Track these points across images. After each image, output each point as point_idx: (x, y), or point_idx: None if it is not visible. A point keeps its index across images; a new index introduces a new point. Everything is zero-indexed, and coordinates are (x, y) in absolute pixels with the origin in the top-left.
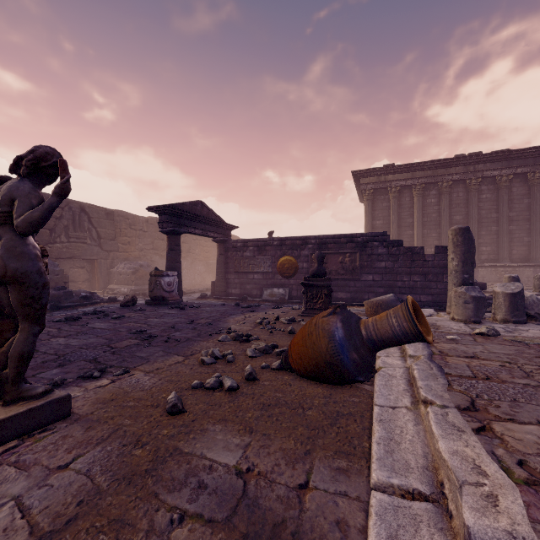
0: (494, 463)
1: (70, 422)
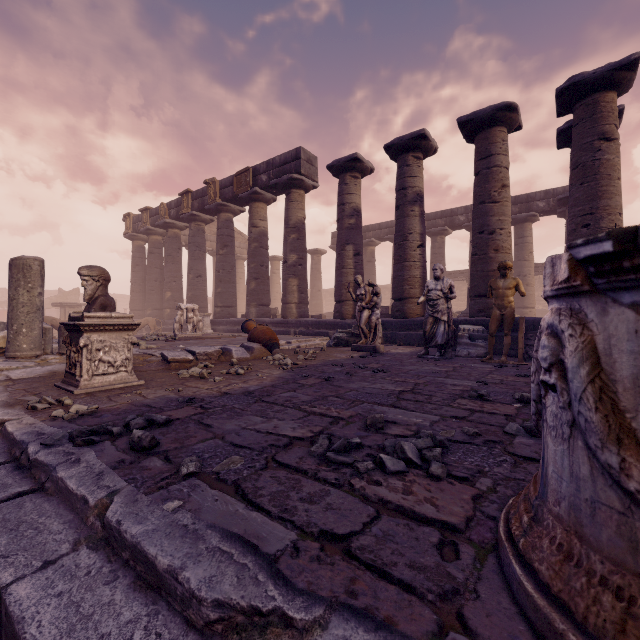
0: None
1: (350, 350)
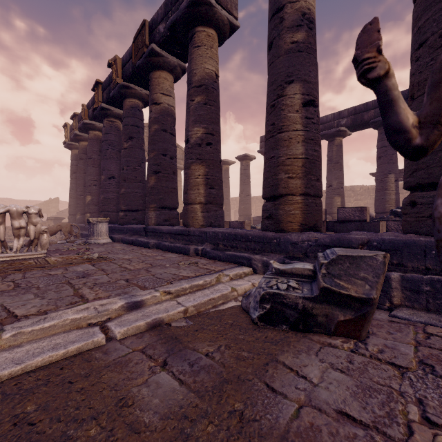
0: (78, 307)
1: None
